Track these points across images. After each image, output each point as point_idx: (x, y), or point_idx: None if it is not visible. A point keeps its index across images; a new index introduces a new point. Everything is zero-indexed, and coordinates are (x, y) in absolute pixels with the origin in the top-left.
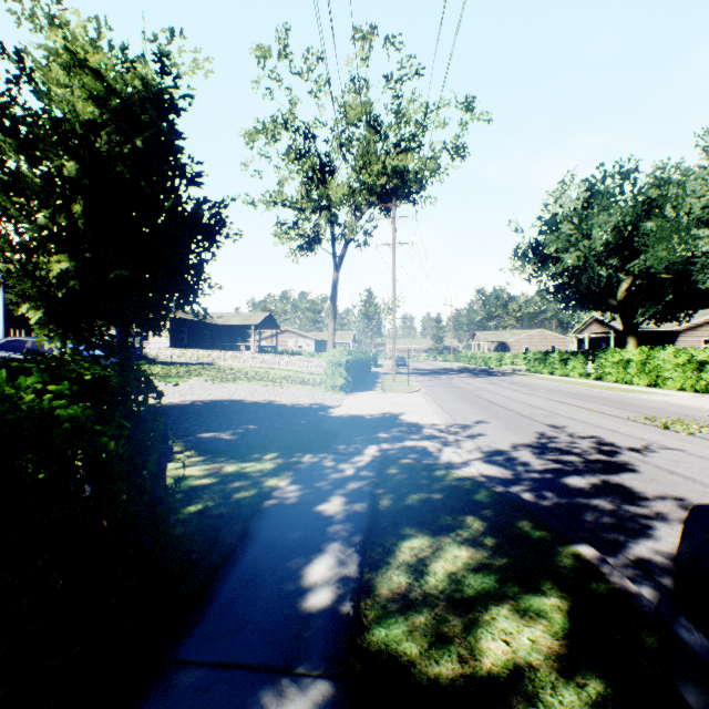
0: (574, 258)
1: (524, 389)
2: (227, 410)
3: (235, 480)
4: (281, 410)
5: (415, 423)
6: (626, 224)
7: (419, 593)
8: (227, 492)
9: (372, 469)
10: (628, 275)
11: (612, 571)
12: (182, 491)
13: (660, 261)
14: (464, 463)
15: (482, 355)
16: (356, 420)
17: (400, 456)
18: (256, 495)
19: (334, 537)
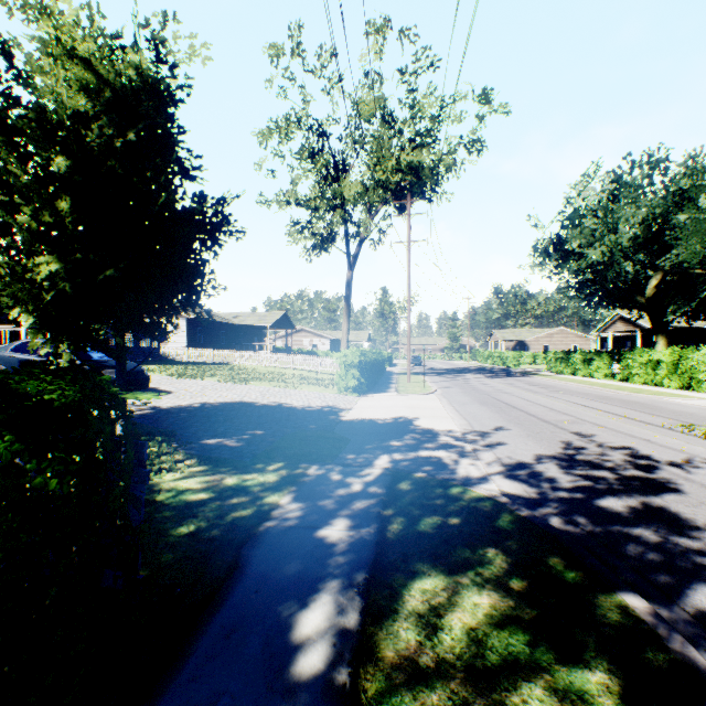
0: (599, 254)
1: (545, 391)
2: (236, 413)
3: (234, 495)
4: (291, 413)
5: (430, 430)
6: (656, 217)
7: (431, 657)
8: (223, 510)
9: (382, 484)
10: (658, 270)
11: (670, 633)
12: (176, 508)
13: (695, 256)
14: (483, 478)
15: (500, 354)
16: (367, 425)
17: (413, 469)
18: (253, 515)
19: (334, 573)
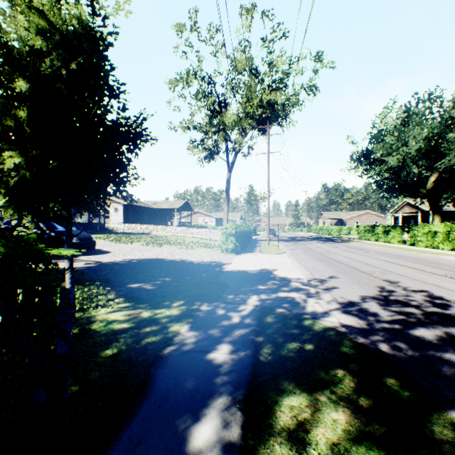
0: (395, 160)
1: (360, 252)
2: (152, 266)
3: (147, 325)
4: (190, 266)
5: (285, 278)
6: (434, 135)
7: None
8: (139, 337)
9: (254, 317)
10: (435, 171)
11: None
12: (105, 334)
13: None
14: (326, 313)
15: (327, 227)
16: (241, 274)
17: (275, 306)
18: (160, 341)
19: (220, 390)
